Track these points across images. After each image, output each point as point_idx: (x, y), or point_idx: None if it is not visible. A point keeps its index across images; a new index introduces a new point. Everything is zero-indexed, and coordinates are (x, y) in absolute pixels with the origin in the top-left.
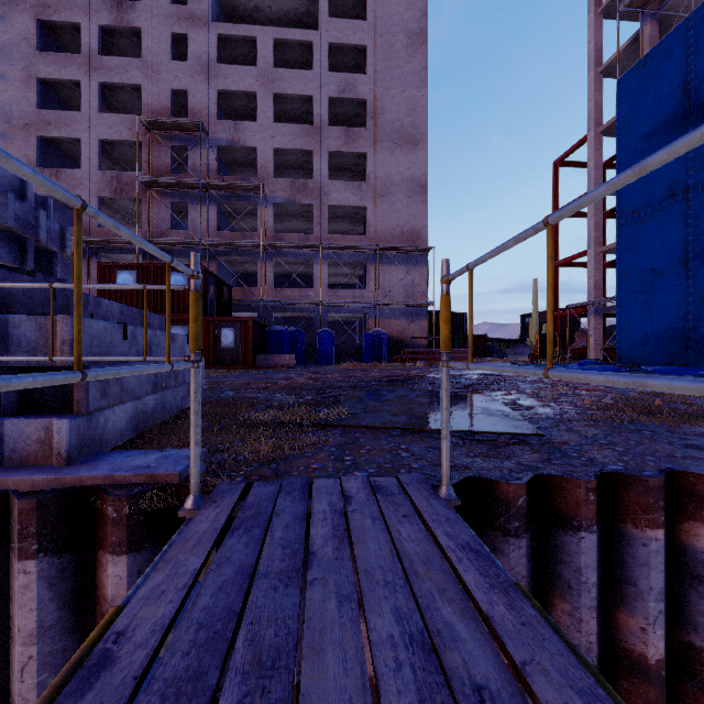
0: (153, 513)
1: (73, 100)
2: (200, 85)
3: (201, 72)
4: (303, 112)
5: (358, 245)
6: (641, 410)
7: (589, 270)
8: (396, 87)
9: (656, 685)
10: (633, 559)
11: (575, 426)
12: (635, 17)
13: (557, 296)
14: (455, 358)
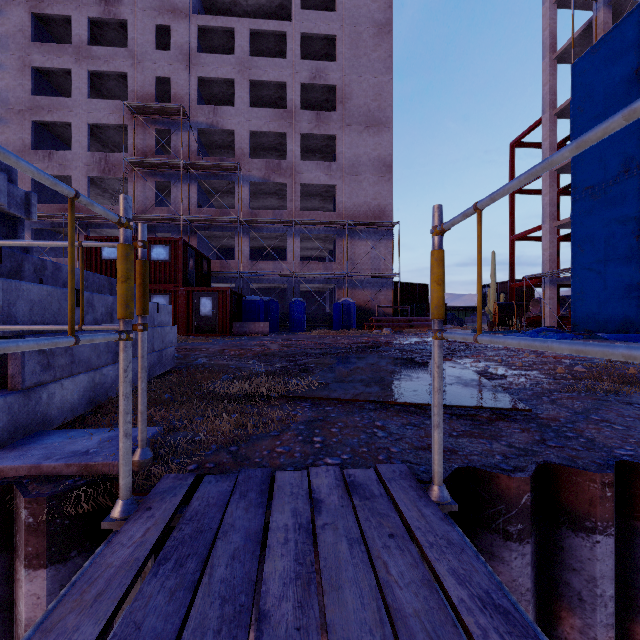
0: (82, 514)
1: (65, 88)
2: (182, 72)
3: (183, 60)
4: (277, 98)
5: (328, 221)
6: (620, 380)
7: (544, 243)
8: (363, 74)
9: None
10: None
11: (558, 398)
12: (587, 6)
13: (513, 268)
14: (419, 325)
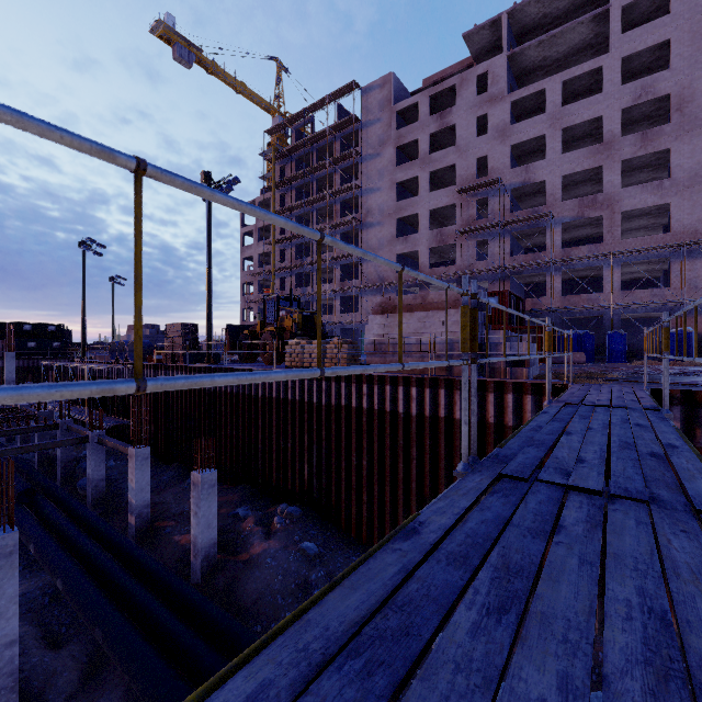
0: (557, 389)
1: (411, 187)
2: (497, 147)
3: (498, 137)
4: (591, 130)
5: (656, 246)
6: None
7: None
8: None
9: None
10: None
11: None
12: None
13: None
14: None
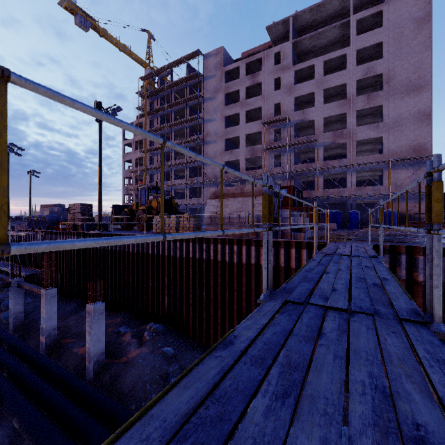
0: (321, 245)
1: (234, 119)
2: (286, 98)
3: (287, 91)
4: (340, 91)
5: (375, 161)
6: None
7: None
8: (405, 58)
9: (420, 285)
10: (416, 262)
11: None
12: None
13: None
14: None
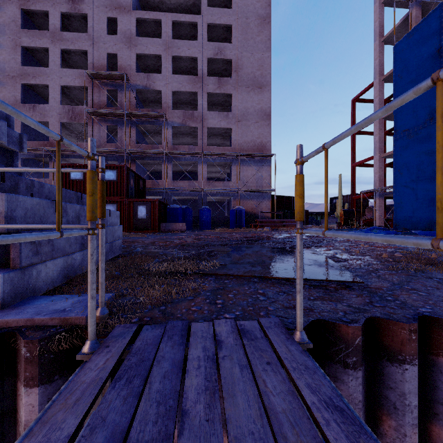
0: (62, 351)
1: (44, 60)
2: (125, 50)
3: (126, 42)
4: (191, 68)
5: (226, 153)
6: (425, 262)
7: (375, 168)
8: (251, 51)
9: None
10: None
11: (383, 274)
12: (405, 5)
13: (354, 185)
14: (289, 225)
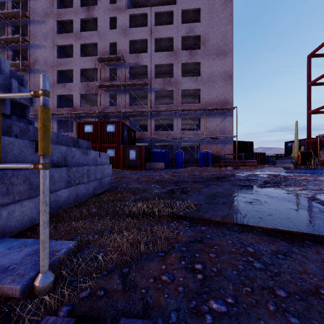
0: None
1: (71, 54)
2: (122, 39)
3: (122, 33)
4: (168, 46)
5: (196, 108)
6: None
7: None
8: (216, 26)
9: None
10: None
11: None
12: None
13: (309, 130)
14: (249, 165)
